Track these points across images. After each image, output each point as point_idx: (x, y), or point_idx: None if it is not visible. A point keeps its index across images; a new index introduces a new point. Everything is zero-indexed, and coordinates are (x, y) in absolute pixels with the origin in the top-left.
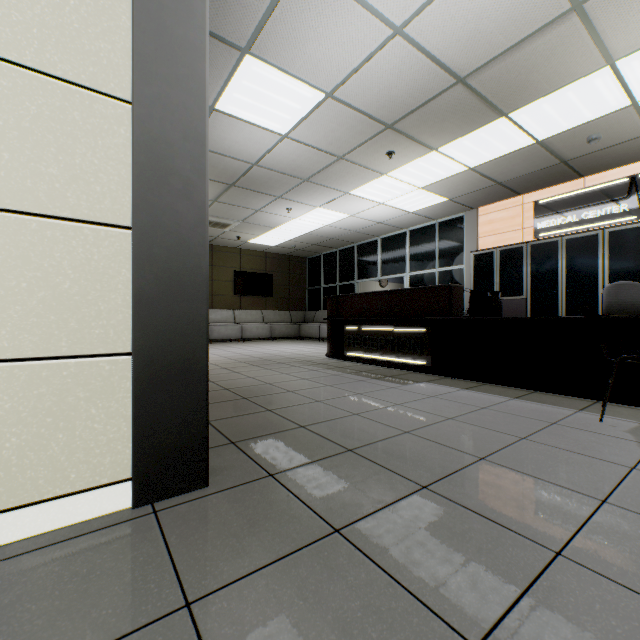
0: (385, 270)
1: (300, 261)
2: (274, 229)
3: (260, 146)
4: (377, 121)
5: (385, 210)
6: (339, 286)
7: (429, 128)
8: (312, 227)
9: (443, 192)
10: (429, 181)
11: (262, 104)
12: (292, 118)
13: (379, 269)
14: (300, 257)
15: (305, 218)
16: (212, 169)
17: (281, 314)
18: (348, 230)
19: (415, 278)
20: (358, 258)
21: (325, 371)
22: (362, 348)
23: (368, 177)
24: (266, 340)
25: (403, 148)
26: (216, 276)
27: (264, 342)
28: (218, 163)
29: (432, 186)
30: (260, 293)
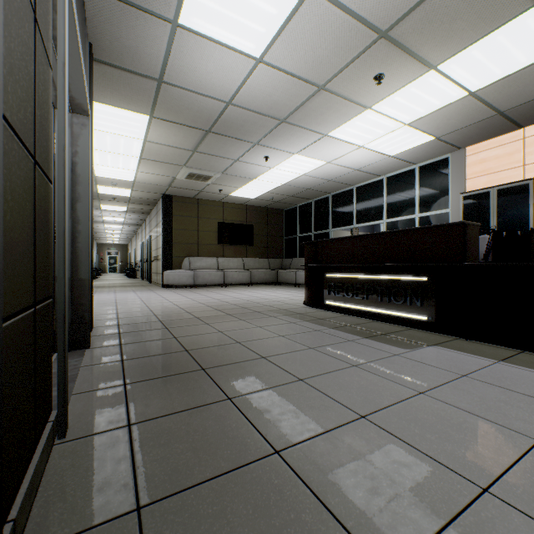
0: (360, 218)
1: (277, 213)
2: (253, 181)
3: (233, 77)
4: (369, 27)
5: (364, 154)
6: (314, 235)
7: (433, 33)
8: (289, 177)
9: (431, 128)
10: (418, 114)
11: (231, 11)
12: (267, 31)
13: (354, 217)
14: (277, 209)
15: (282, 167)
16: (187, 112)
17: (260, 261)
18: (324, 179)
19: (393, 225)
20: (333, 207)
21: (304, 324)
22: (344, 297)
23: (350, 113)
24: (246, 285)
25: (395, 68)
26: (201, 227)
27: (244, 287)
28: (192, 104)
29: (420, 121)
30: (241, 242)
